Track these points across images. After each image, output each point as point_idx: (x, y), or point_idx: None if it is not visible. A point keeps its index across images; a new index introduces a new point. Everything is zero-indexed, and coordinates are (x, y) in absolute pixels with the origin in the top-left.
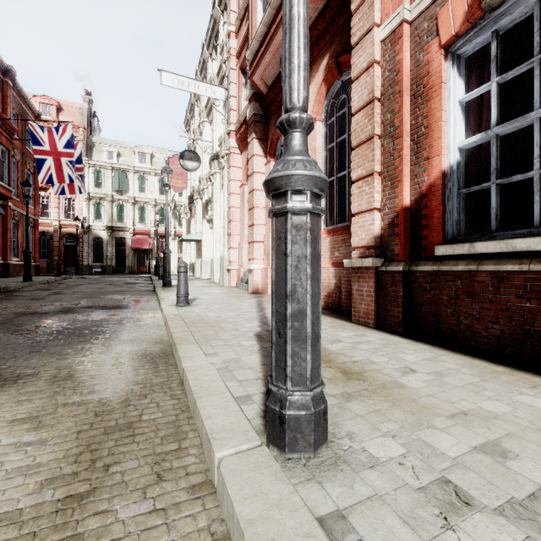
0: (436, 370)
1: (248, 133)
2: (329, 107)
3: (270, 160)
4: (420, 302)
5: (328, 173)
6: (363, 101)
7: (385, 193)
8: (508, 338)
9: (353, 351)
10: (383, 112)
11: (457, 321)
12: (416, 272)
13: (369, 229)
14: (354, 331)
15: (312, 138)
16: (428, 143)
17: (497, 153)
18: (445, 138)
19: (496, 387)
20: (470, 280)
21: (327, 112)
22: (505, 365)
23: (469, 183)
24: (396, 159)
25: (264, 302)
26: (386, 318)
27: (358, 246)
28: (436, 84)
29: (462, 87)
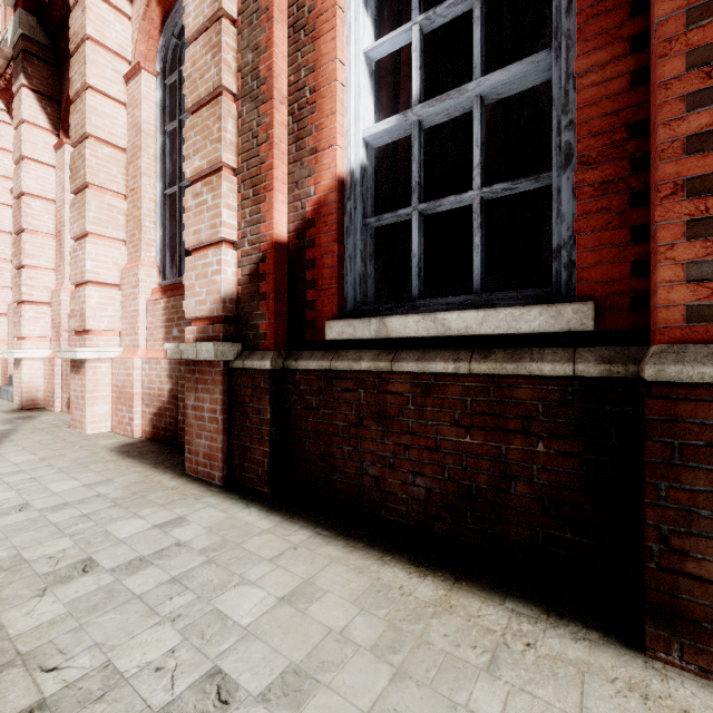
0: (294, 661)
1: (13, 73)
2: (169, 53)
3: (63, 140)
4: (302, 431)
5: (168, 179)
6: (203, 15)
7: (244, 211)
8: (438, 504)
9: (91, 619)
10: (241, 47)
11: (360, 470)
12: (295, 372)
13: (214, 282)
14: (165, 510)
15: (135, 102)
16: (317, 120)
17: (421, 156)
18: (344, 116)
19: (426, 710)
20: (380, 389)
21: (166, 62)
22: (435, 570)
23: (381, 212)
24: (261, 144)
25: (16, 433)
26: (244, 465)
27: (196, 316)
28: (328, 8)
29: (371, 33)
